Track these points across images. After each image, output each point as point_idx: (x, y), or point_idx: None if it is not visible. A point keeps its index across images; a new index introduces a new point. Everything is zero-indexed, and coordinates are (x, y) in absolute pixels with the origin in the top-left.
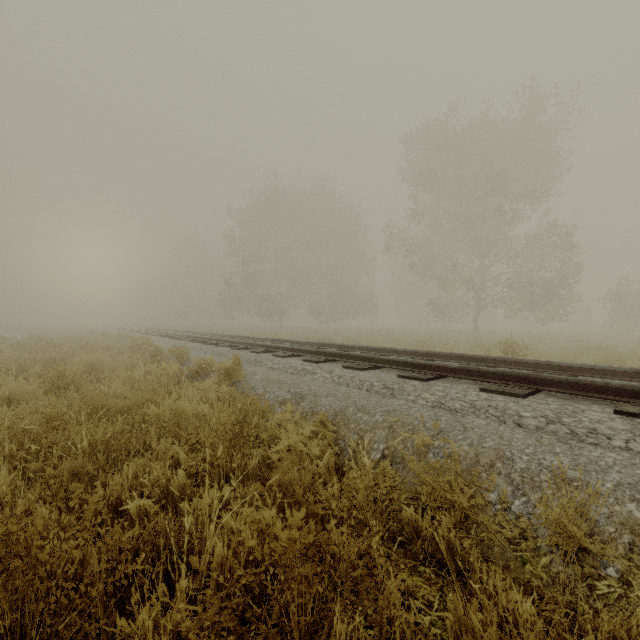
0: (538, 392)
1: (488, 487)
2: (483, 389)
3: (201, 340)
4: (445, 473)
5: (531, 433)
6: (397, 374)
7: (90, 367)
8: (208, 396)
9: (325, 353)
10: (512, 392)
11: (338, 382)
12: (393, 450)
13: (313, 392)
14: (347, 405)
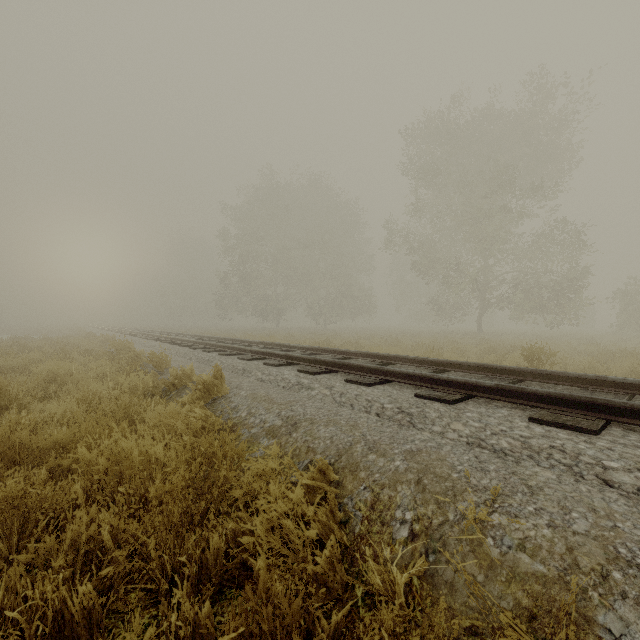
0: (609, 423)
1: (609, 626)
2: (535, 419)
3: (189, 344)
4: (557, 633)
5: (634, 500)
6: (414, 393)
7: (52, 378)
8: (173, 424)
9: (324, 362)
10: (579, 426)
11: (340, 402)
12: (427, 525)
13: (309, 417)
14: (354, 440)
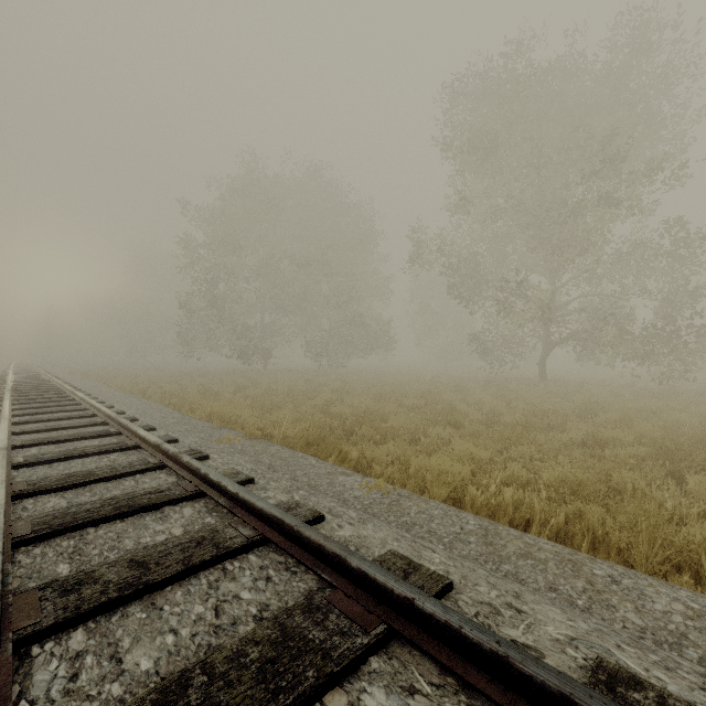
0: None
1: None
2: None
3: None
4: None
5: None
6: None
7: None
8: None
9: None
10: None
11: None
12: None
13: None
14: None
